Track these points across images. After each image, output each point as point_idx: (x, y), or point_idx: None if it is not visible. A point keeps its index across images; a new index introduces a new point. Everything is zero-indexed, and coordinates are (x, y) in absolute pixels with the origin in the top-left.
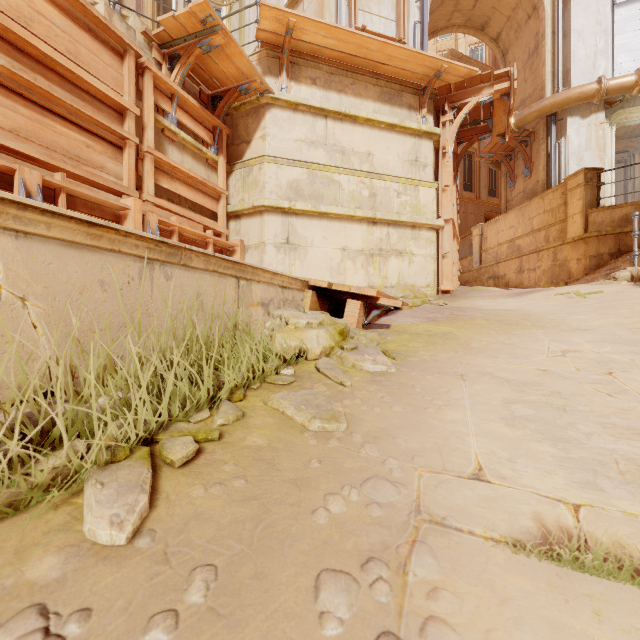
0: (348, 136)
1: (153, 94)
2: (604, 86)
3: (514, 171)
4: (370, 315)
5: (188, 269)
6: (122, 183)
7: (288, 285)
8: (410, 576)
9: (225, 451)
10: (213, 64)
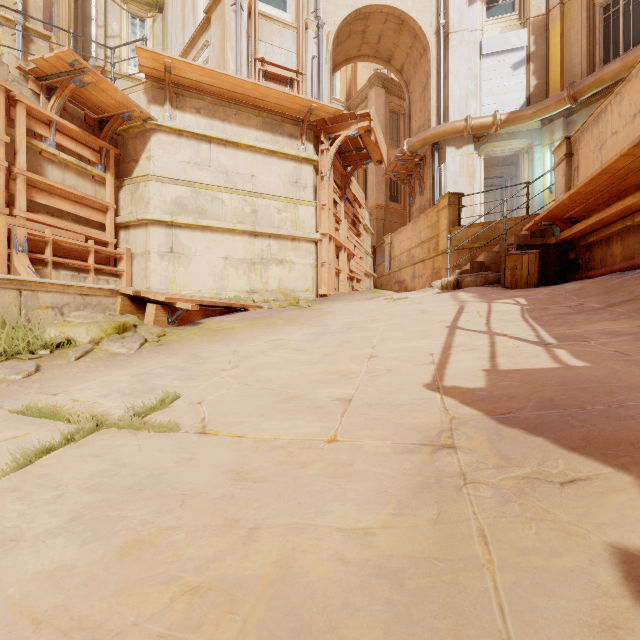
0: (232, 159)
1: (28, 122)
2: (469, 124)
3: (414, 189)
4: (175, 315)
5: None
6: None
7: (90, 293)
8: None
9: None
10: (92, 95)
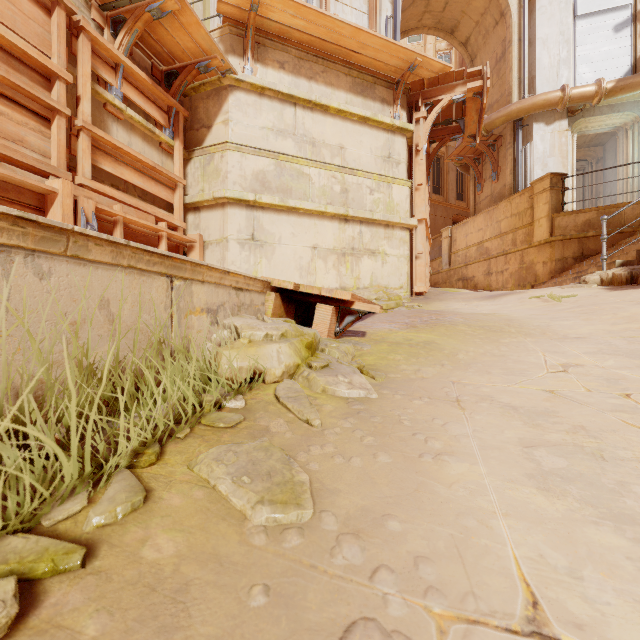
0: (319, 127)
1: (91, 61)
2: (567, 94)
3: (482, 175)
4: (343, 322)
5: (83, 263)
6: (49, 162)
7: (244, 286)
8: None
9: (86, 598)
10: (166, 34)
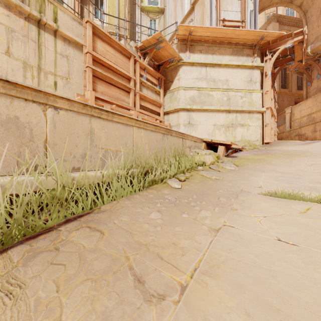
0: (216, 73)
1: (138, 70)
2: None
3: (311, 76)
4: (228, 152)
5: (171, 136)
6: (129, 105)
7: (196, 141)
8: (238, 196)
9: (191, 180)
10: (159, 53)
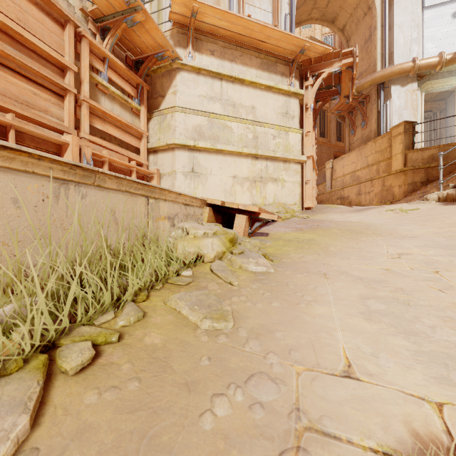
0: (237, 94)
1: (89, 56)
2: (417, 64)
3: (355, 123)
4: (253, 226)
5: (102, 189)
6: (63, 124)
7: (190, 203)
8: None
9: (122, 353)
10: (136, 36)
